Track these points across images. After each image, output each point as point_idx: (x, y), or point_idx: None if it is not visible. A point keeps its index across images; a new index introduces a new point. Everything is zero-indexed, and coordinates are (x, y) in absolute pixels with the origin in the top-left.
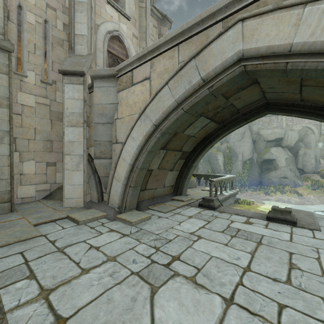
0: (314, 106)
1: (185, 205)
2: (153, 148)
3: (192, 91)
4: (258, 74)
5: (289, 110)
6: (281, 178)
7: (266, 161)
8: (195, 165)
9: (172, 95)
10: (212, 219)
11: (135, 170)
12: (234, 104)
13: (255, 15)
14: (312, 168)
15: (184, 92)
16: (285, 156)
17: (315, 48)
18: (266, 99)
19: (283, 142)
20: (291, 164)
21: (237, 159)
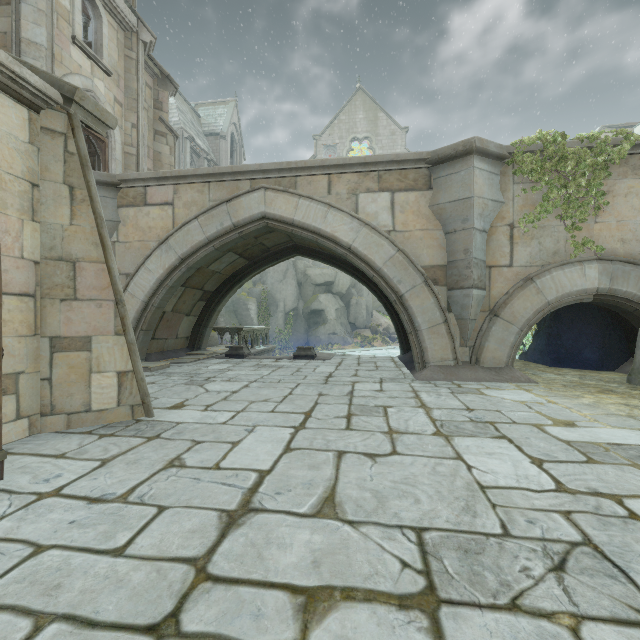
0: (330, 255)
1: (208, 358)
2: (175, 283)
3: (224, 232)
4: (277, 230)
5: (313, 255)
6: (331, 335)
7: (314, 313)
8: (219, 310)
9: (203, 232)
10: (242, 363)
11: (151, 309)
12: (263, 243)
13: (273, 189)
14: (363, 321)
15: (216, 232)
16: (335, 306)
17: (305, 226)
18: (294, 242)
19: (334, 287)
20: (342, 317)
21: (277, 309)
